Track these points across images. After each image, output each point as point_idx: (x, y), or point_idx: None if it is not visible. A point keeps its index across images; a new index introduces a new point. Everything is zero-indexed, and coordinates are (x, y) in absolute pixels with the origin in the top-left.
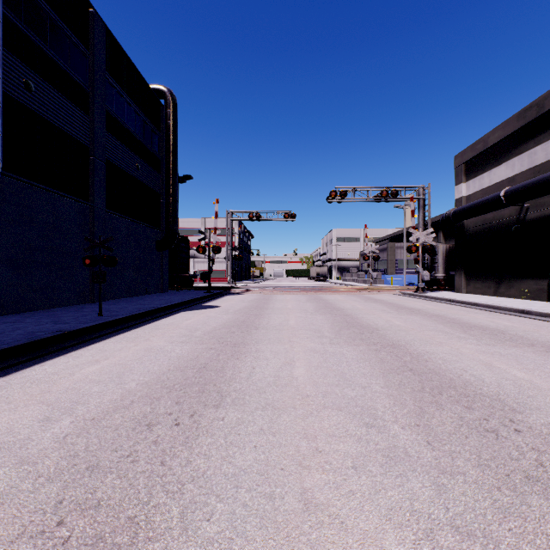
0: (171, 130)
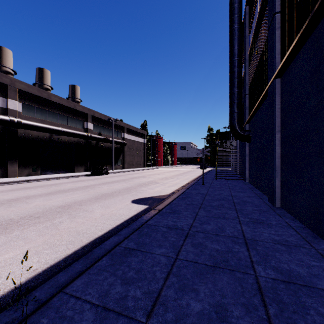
0: None
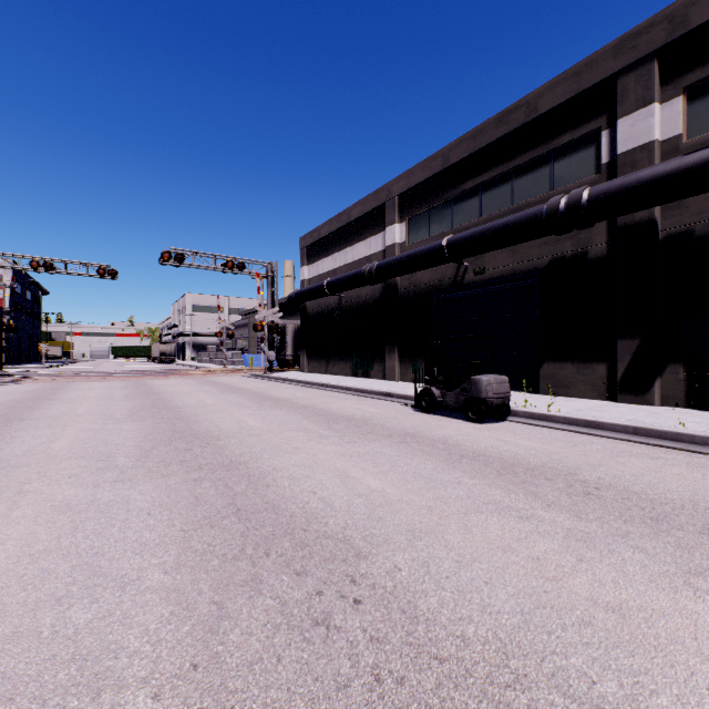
0: None
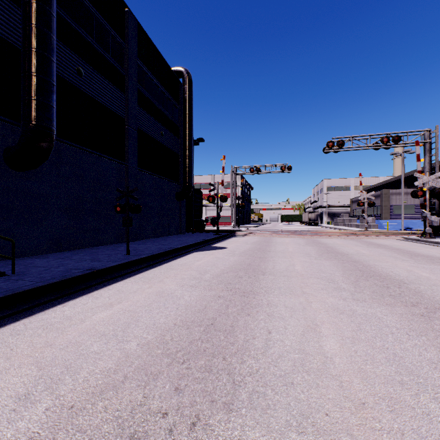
0: (187, 102)
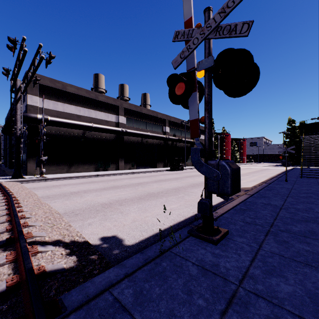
0: None
